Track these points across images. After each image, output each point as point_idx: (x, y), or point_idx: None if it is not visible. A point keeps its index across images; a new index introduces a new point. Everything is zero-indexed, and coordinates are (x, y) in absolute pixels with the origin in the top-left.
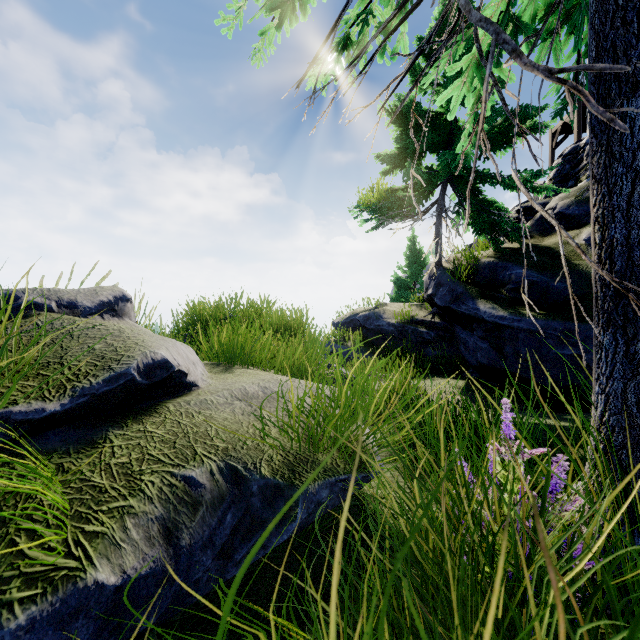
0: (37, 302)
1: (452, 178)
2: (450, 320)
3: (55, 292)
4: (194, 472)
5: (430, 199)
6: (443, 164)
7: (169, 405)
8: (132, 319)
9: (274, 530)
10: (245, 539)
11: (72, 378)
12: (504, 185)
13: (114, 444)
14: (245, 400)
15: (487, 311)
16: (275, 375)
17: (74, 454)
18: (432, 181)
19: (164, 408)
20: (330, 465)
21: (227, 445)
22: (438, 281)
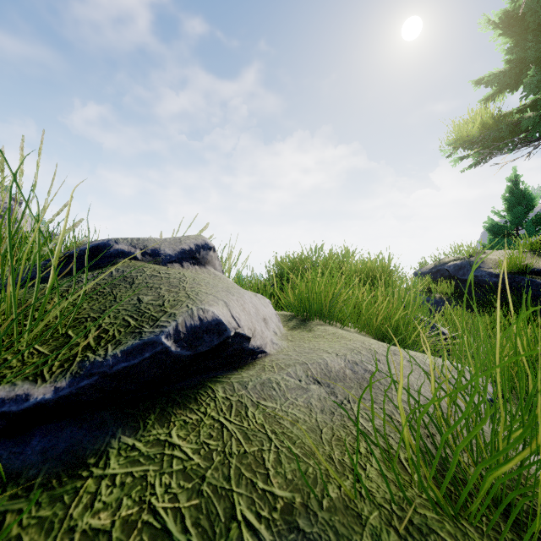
0: (124, 250)
1: None
2: None
3: (143, 241)
4: None
5: None
6: None
7: (217, 388)
8: (217, 268)
9: None
10: None
11: (92, 344)
12: None
13: (107, 471)
14: (326, 383)
15: None
16: (366, 342)
17: (37, 490)
18: None
19: (209, 393)
20: None
21: (292, 495)
22: None
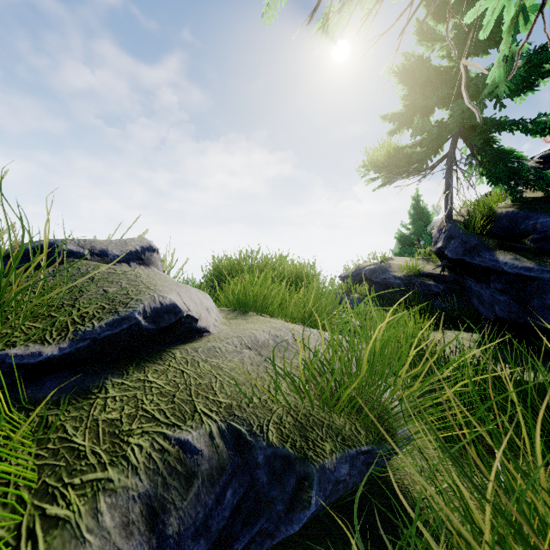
0: (72, 250)
1: (464, 130)
2: (461, 273)
3: (90, 242)
4: (190, 435)
5: (439, 154)
6: (456, 114)
7: (175, 352)
8: (159, 268)
9: (283, 515)
10: (248, 523)
11: (78, 320)
12: (526, 130)
13: (108, 395)
14: (255, 349)
15: (508, 262)
16: (286, 323)
17: (63, 405)
18: (441, 136)
19: (170, 355)
20: (349, 431)
21: (231, 401)
22: (449, 234)
